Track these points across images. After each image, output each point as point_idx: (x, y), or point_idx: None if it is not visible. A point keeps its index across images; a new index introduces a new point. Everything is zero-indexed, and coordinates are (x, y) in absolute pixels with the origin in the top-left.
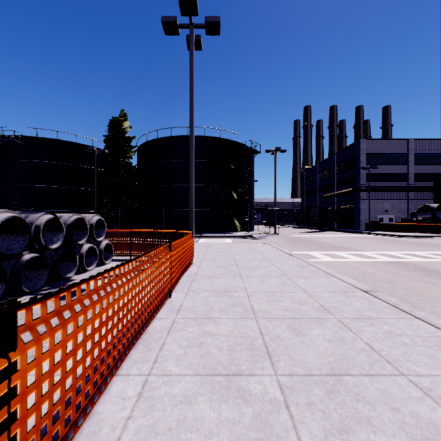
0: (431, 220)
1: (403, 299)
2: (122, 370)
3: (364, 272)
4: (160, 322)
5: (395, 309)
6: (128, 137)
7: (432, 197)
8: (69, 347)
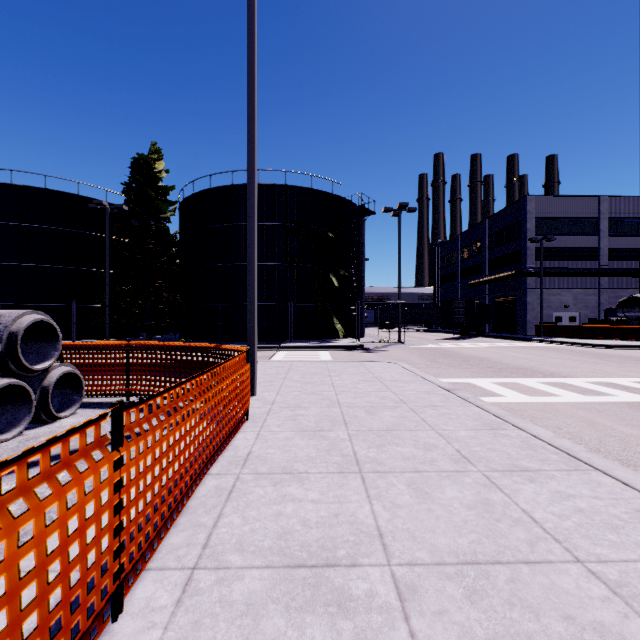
0: None
1: None
2: None
3: (620, 436)
4: None
5: None
6: (163, 186)
7: (635, 285)
8: None
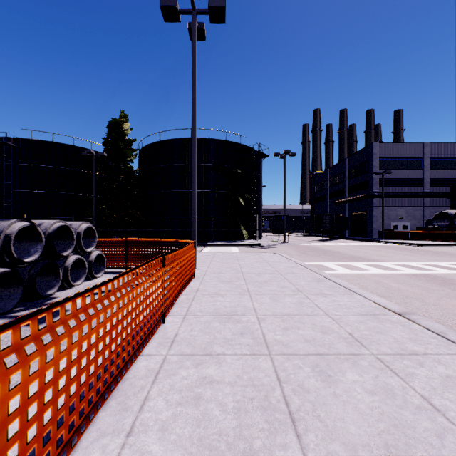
0: (449, 228)
1: (442, 322)
2: (79, 451)
3: (388, 287)
4: (146, 360)
5: (443, 340)
6: (128, 140)
7: (448, 203)
8: (14, 406)
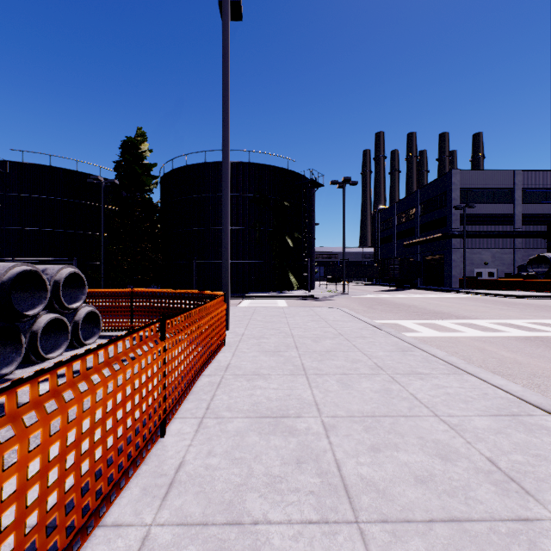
0: (548, 275)
1: None
2: None
3: (500, 358)
4: (106, 544)
5: None
6: (147, 164)
7: (544, 245)
8: None
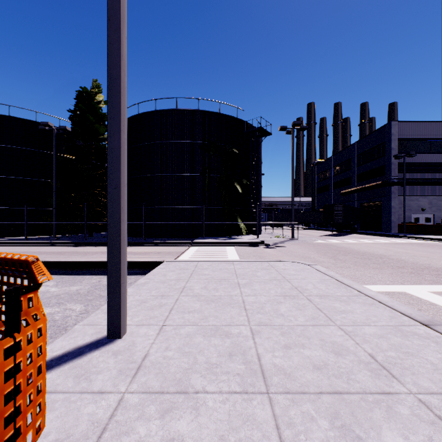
0: None
1: None
2: None
3: None
4: None
5: None
6: (101, 113)
7: None
8: None
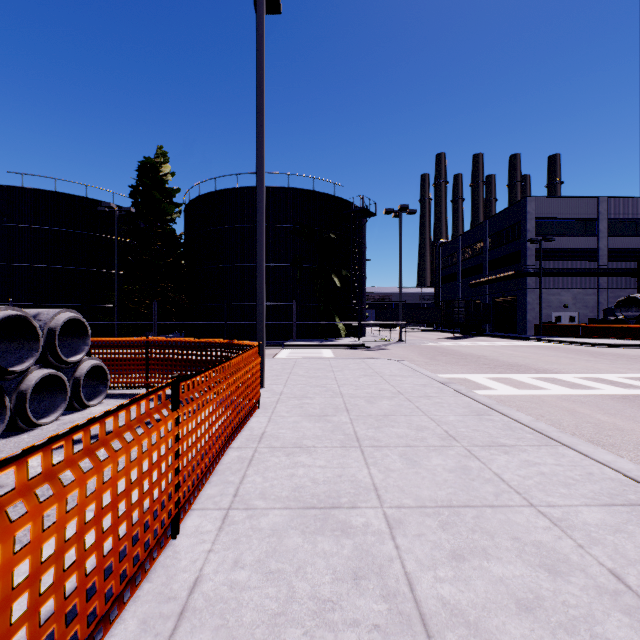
0: (639, 320)
1: None
2: None
3: (596, 422)
4: None
5: None
6: (169, 189)
7: (634, 285)
8: None
